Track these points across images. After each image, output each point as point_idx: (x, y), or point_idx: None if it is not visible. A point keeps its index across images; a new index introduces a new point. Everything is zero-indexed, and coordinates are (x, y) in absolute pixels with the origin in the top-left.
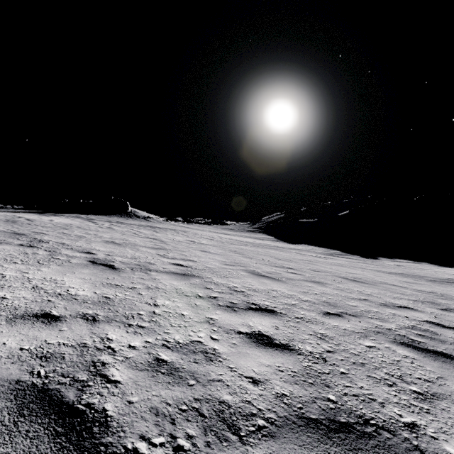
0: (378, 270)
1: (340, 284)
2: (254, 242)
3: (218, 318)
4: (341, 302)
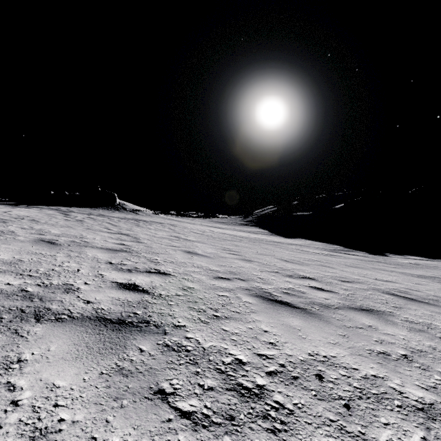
0: (403, 272)
1: (402, 311)
2: (248, 236)
3: None
4: None
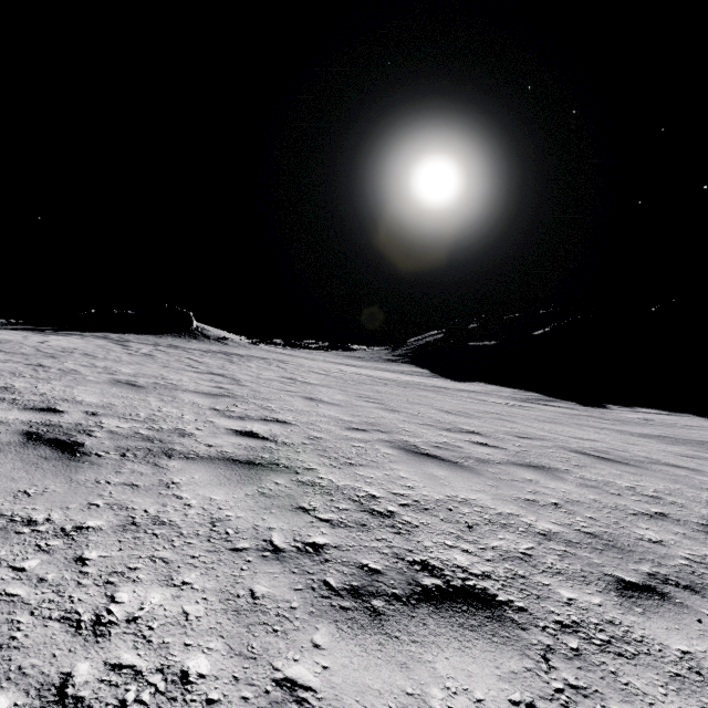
0: (620, 430)
1: (582, 469)
2: (398, 379)
3: (317, 683)
4: (623, 531)
